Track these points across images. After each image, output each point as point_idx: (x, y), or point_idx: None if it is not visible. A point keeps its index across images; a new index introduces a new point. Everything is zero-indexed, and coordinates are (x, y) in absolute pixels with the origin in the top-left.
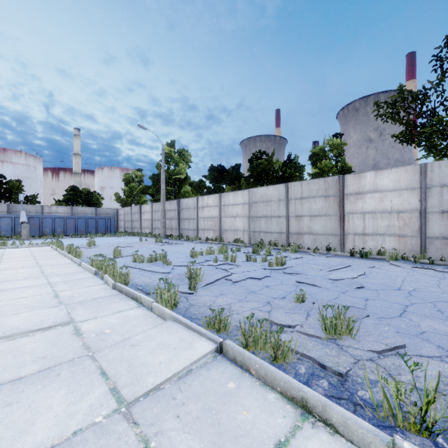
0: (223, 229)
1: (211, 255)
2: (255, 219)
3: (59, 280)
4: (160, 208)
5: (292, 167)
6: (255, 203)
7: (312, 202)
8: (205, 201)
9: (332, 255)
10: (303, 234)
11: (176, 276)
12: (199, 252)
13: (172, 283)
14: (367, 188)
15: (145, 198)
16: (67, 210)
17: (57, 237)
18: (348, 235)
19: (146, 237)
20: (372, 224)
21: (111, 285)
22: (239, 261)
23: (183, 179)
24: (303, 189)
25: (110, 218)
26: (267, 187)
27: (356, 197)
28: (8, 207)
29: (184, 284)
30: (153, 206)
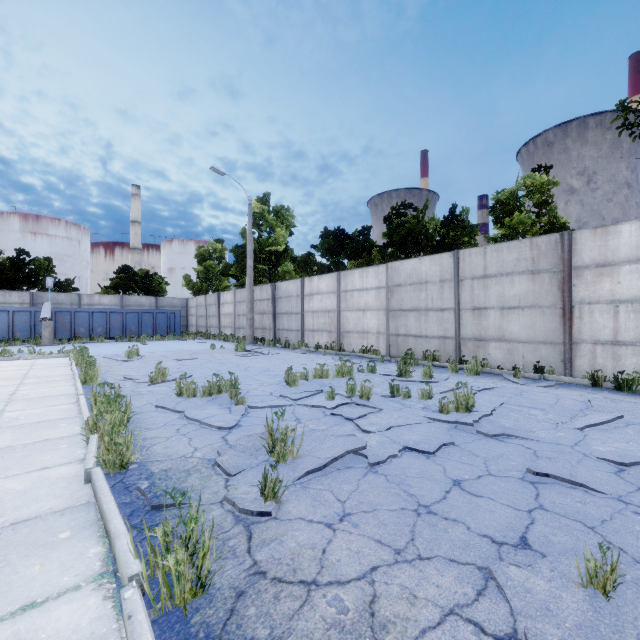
0: (344, 331)
1: (323, 380)
2: (399, 314)
3: (2, 443)
4: (246, 297)
5: (458, 228)
6: (398, 286)
7: (506, 283)
8: (315, 286)
9: (554, 384)
10: (487, 340)
11: (243, 442)
12: (302, 374)
13: (193, 517)
14: (622, 254)
15: (228, 282)
16: (115, 300)
17: (80, 343)
18: (580, 344)
19: (225, 341)
20: (633, 323)
21: (84, 473)
22: (375, 396)
23: (282, 252)
24: (488, 260)
25: (175, 313)
26: (420, 258)
27: (598, 271)
28: (31, 297)
29: (256, 467)
30: (237, 293)
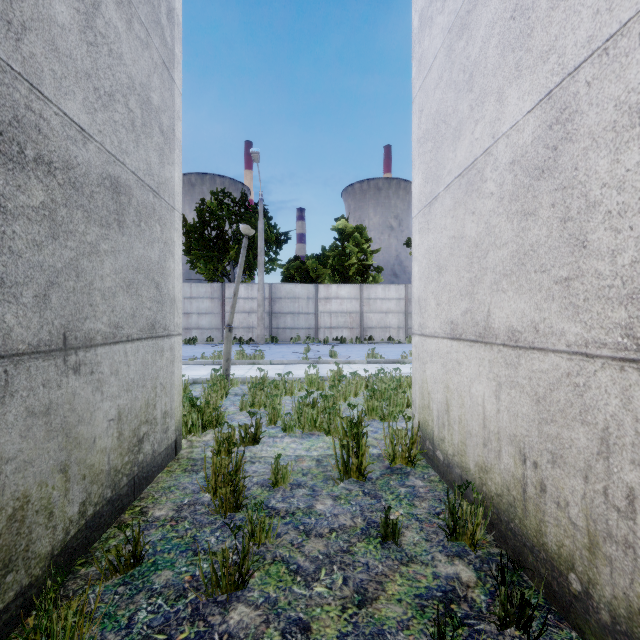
0: None
1: None
2: None
3: None
4: None
5: None
6: None
7: None
8: None
9: None
10: None
11: None
12: None
13: None
14: None
15: None
16: None
17: None
18: None
19: None
20: None
21: None
22: None
23: None
24: None
25: None
26: None
27: None
28: None
29: None
30: None
